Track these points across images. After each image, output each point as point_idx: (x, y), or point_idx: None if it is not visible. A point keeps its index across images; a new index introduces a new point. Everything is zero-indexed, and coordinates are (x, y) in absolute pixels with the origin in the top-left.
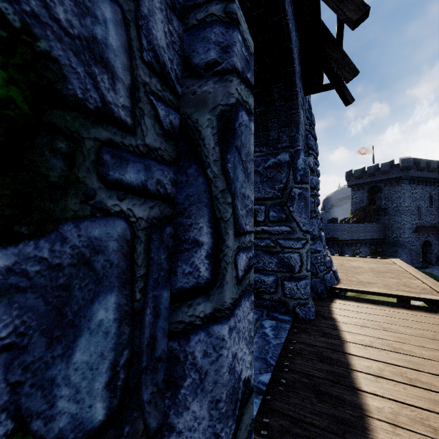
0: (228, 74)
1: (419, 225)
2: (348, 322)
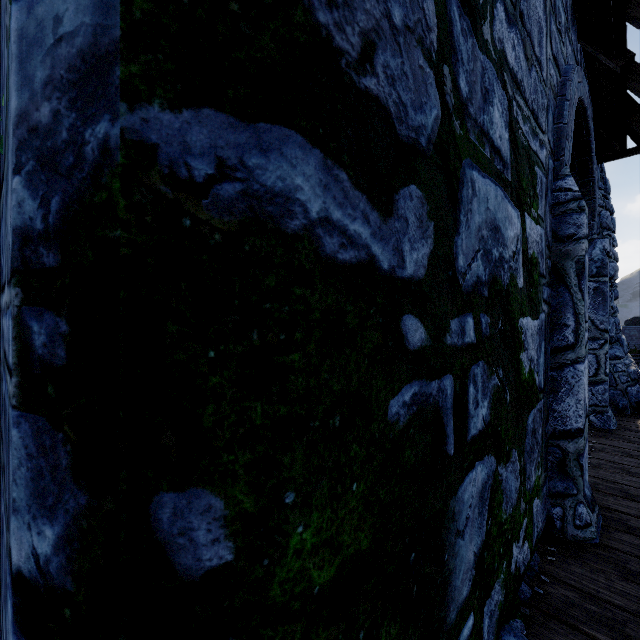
0: (580, 239)
1: None
2: None
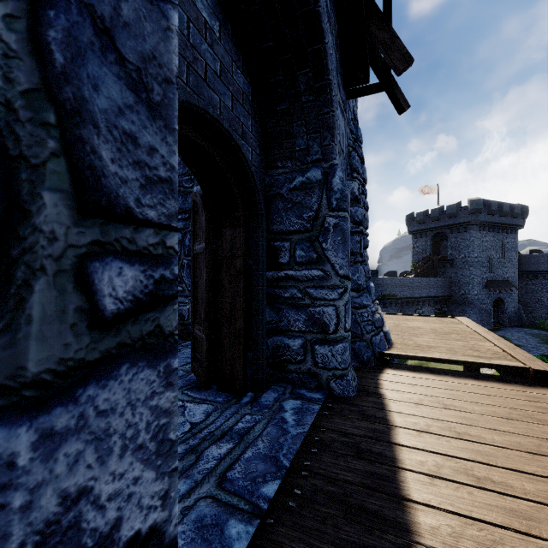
0: None
1: (490, 279)
2: (400, 398)
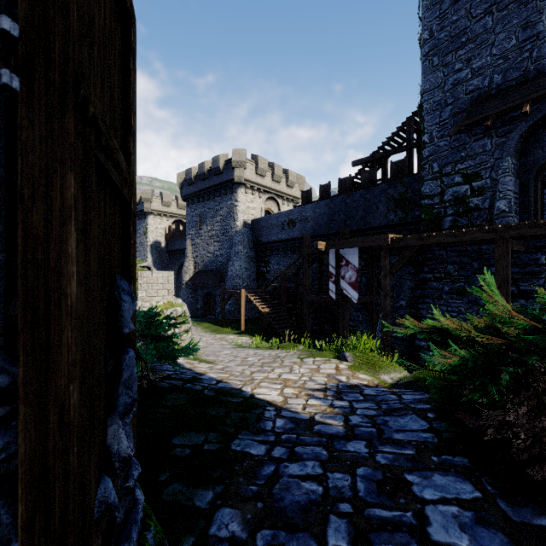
0: (498, 176)
1: None
2: None
